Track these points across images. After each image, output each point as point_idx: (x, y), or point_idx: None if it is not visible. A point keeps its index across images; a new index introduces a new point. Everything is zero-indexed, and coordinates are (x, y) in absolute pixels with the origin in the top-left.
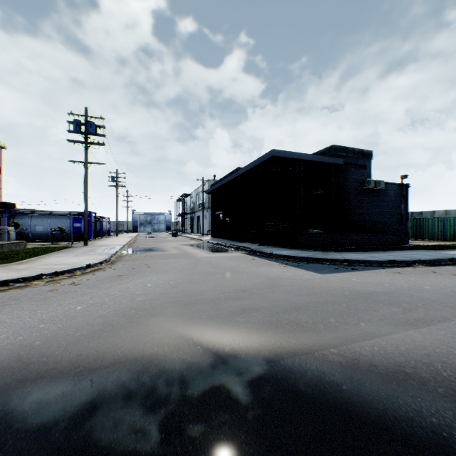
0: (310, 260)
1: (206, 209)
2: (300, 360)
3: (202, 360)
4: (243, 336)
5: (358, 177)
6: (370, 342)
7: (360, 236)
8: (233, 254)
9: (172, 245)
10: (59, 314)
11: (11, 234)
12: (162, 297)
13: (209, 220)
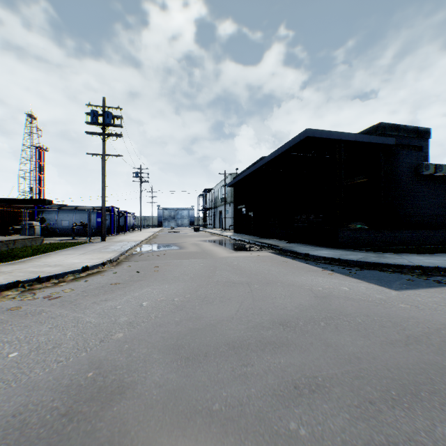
0: (362, 265)
1: (228, 204)
2: None
3: None
4: None
5: (411, 161)
6: None
7: (416, 232)
8: (259, 253)
9: (191, 241)
10: None
11: (36, 228)
12: (154, 333)
13: (231, 215)
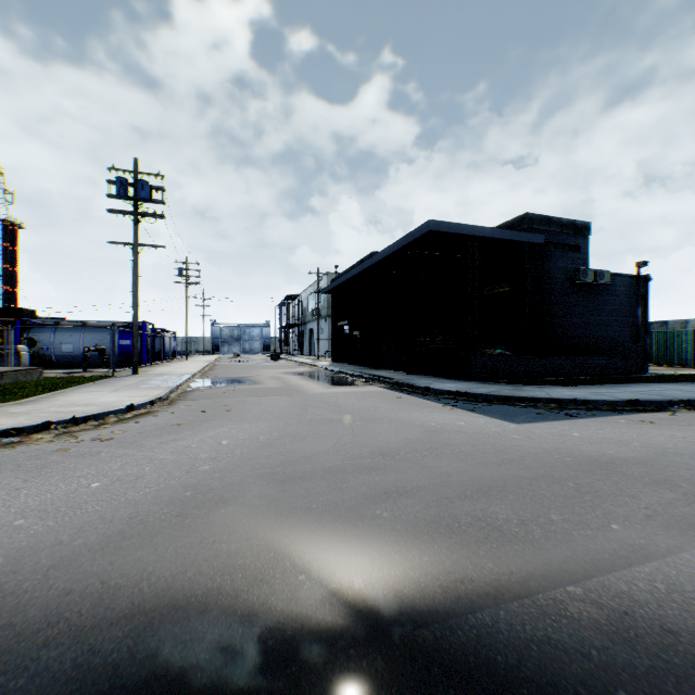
0: (492, 399)
1: (324, 319)
2: (509, 615)
3: (308, 609)
4: (388, 551)
5: (566, 265)
6: (644, 569)
7: (570, 359)
8: (365, 388)
9: (269, 374)
10: (57, 498)
11: (23, 356)
12: (244, 465)
13: (327, 335)
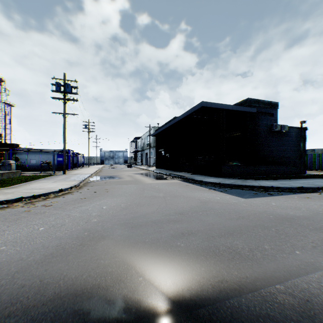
0: (232, 186)
1: (152, 148)
2: (247, 301)
3: (143, 297)
4: (184, 265)
5: (267, 122)
6: (315, 276)
7: (269, 167)
8: (172, 180)
9: (126, 174)
10: (22, 235)
11: (12, 165)
12: (113, 219)
13: (154, 156)
